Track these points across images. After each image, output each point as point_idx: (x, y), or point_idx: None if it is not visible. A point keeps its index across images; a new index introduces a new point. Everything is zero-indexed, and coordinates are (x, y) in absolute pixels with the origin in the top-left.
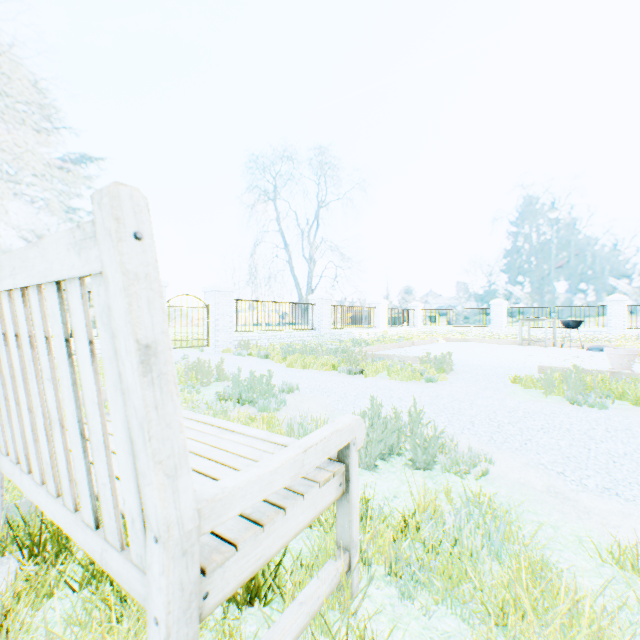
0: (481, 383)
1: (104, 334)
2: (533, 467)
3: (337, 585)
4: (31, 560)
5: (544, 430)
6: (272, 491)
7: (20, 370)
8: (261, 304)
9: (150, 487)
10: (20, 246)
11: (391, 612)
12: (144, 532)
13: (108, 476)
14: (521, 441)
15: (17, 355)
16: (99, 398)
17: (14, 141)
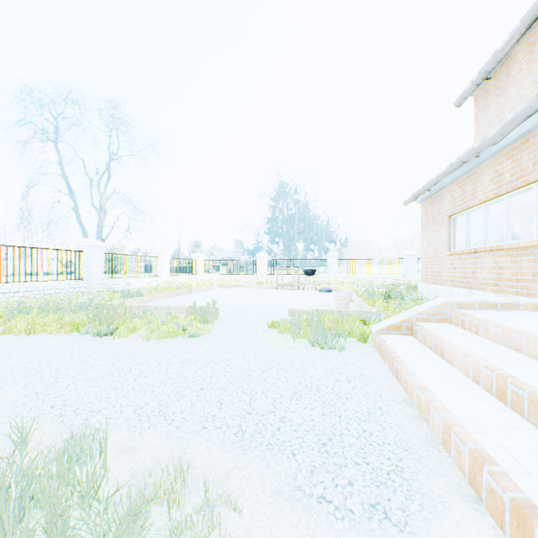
0: (243, 331)
1: None
2: (289, 499)
3: None
4: None
5: (298, 396)
6: None
7: None
8: None
9: None
10: None
11: None
12: None
13: None
14: (275, 425)
15: None
16: None
17: None
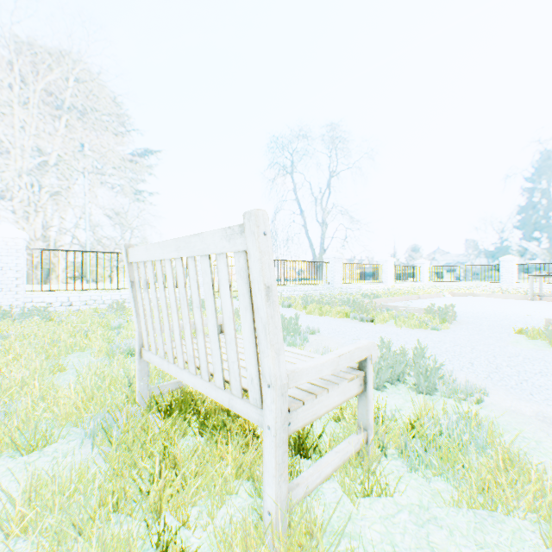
0: (484, 333)
1: (240, 281)
2: (524, 399)
3: (358, 450)
4: (177, 412)
5: (542, 373)
6: (321, 375)
7: (174, 303)
8: (284, 263)
9: (267, 358)
10: (107, 221)
11: (396, 473)
12: (259, 385)
13: (236, 357)
14: (517, 380)
15: (173, 294)
16: (233, 315)
17: (103, 145)
